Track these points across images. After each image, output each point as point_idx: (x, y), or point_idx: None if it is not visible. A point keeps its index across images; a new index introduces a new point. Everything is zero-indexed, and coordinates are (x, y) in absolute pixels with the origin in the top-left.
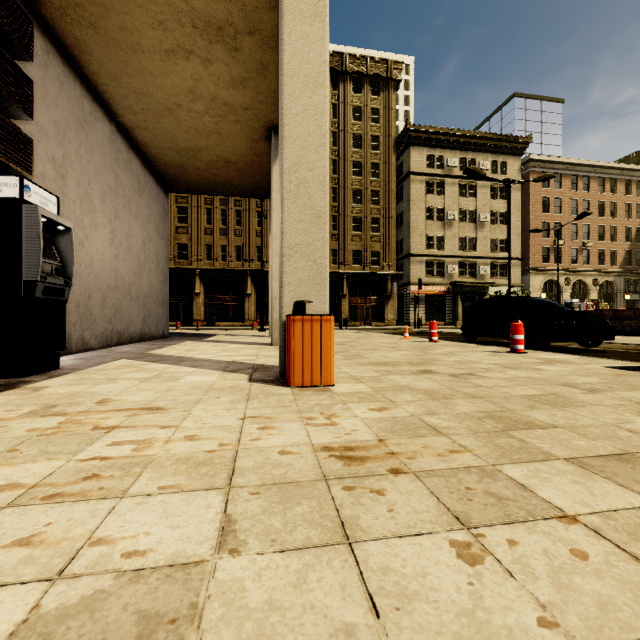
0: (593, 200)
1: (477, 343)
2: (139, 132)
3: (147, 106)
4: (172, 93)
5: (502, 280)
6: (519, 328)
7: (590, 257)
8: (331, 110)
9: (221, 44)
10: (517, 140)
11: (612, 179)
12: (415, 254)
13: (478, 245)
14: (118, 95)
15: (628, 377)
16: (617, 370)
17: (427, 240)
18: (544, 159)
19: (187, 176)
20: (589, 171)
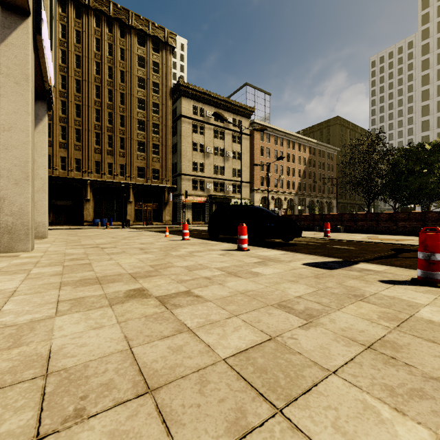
0: (284, 152)
1: (218, 240)
2: None
3: None
4: None
5: (239, 195)
6: (244, 230)
7: (283, 184)
8: (119, 53)
9: None
10: (247, 108)
11: (293, 142)
12: (185, 174)
13: (225, 171)
14: None
15: (325, 279)
16: (313, 268)
17: (193, 165)
18: (261, 123)
19: None
20: (283, 135)
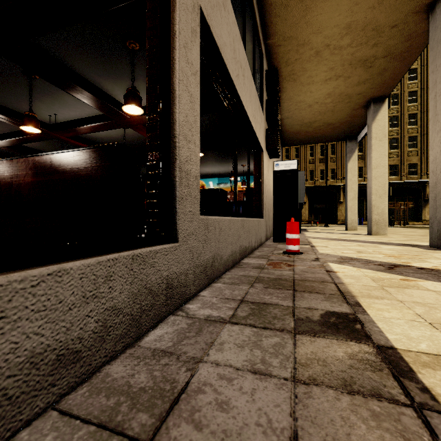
0: None
1: None
2: (285, 120)
3: (298, 107)
4: (316, 98)
5: None
6: None
7: None
8: None
9: (361, 67)
10: None
11: None
12: None
13: None
14: (286, 106)
15: None
16: None
17: None
18: None
19: (298, 137)
20: None
